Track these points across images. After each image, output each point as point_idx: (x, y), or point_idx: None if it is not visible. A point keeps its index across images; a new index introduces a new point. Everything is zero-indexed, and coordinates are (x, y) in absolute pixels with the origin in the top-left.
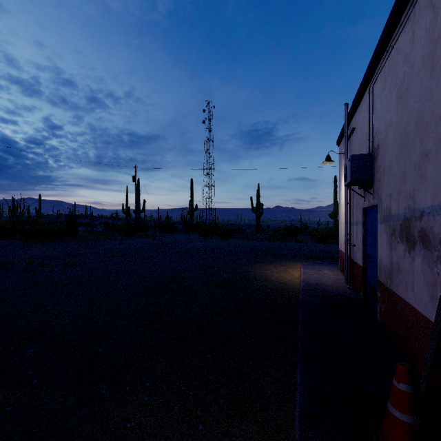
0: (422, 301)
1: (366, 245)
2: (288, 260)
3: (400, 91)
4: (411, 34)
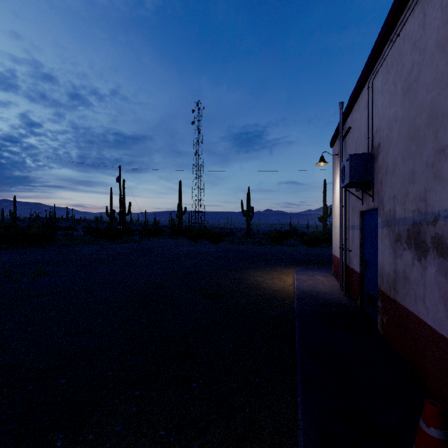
0: (437, 316)
1: (364, 251)
2: (280, 266)
3: (406, 82)
4: (421, 17)
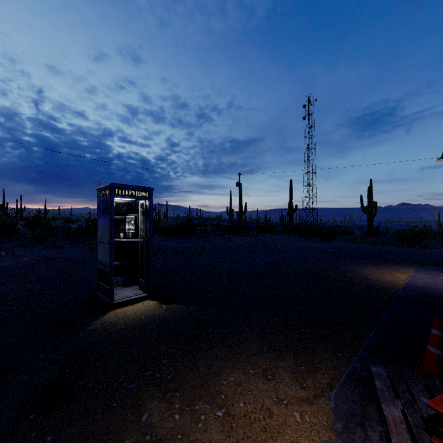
0: None
1: None
2: (397, 264)
3: None
4: None
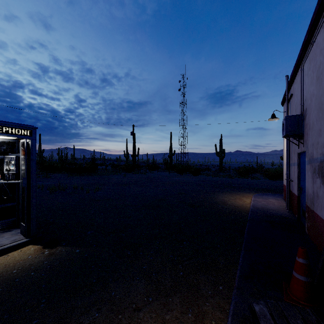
0: None
1: (300, 180)
2: (242, 191)
3: (318, 73)
4: (323, 36)
